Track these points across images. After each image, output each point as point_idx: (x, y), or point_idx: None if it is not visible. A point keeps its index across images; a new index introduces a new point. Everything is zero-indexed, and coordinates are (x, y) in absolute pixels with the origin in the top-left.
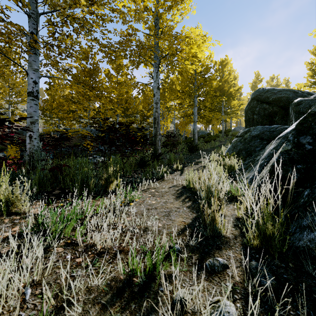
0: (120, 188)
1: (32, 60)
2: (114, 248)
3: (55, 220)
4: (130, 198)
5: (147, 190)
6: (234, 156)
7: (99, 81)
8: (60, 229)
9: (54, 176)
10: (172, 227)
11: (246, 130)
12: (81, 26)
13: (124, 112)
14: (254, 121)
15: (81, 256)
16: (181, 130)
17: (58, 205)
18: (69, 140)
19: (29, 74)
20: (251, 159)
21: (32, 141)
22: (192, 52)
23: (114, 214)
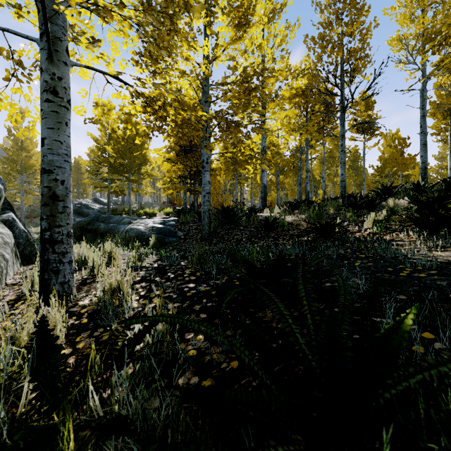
0: None
1: None
2: None
3: None
4: None
5: None
6: None
7: None
8: None
9: None
10: None
11: None
12: None
13: None
14: None
15: None
16: None
17: None
18: None
19: None
20: None
21: None
22: None
23: None
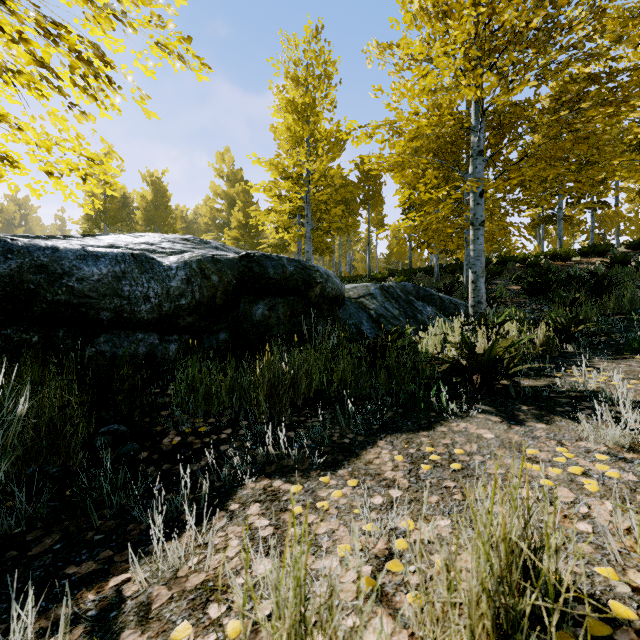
0: None
1: None
2: None
3: None
4: None
5: None
6: None
7: None
8: None
9: None
10: None
11: None
12: None
13: None
14: None
15: None
16: None
17: None
18: None
19: None
20: None
21: None
22: None
23: None
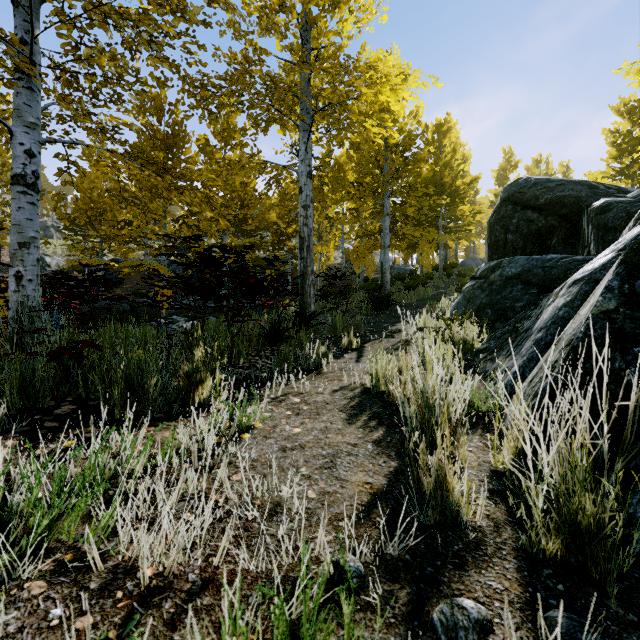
0: (220, 397)
1: (22, 103)
2: (190, 574)
3: (36, 498)
4: (242, 421)
5: (284, 399)
6: (470, 320)
7: (186, 161)
8: (50, 521)
9: (62, 370)
10: (340, 501)
11: (492, 264)
12: (138, 34)
13: (240, 227)
14: (508, 246)
15: (94, 608)
16: (358, 263)
17: (61, 445)
18: (109, 286)
19: (15, 134)
20: (508, 326)
21: (23, 287)
22: (381, 101)
23: (198, 470)
